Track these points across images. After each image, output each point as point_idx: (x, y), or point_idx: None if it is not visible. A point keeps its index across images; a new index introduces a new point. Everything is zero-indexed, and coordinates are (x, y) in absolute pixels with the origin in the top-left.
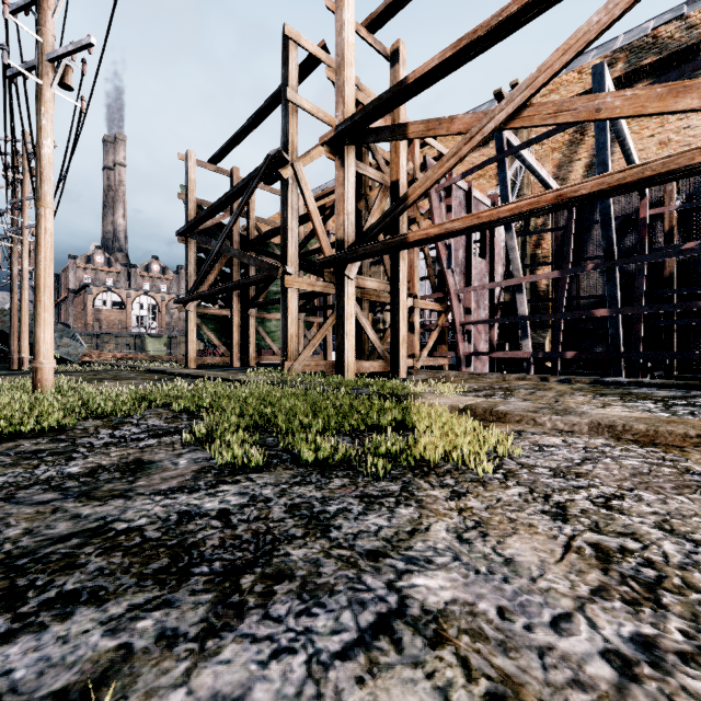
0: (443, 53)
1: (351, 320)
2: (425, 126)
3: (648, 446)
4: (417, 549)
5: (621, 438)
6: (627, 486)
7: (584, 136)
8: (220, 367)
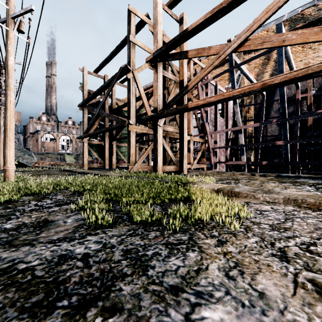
0: (205, 15)
1: (160, 146)
2: (196, 52)
3: (317, 211)
4: (202, 284)
5: (301, 206)
6: (315, 237)
7: (269, 61)
8: (99, 168)
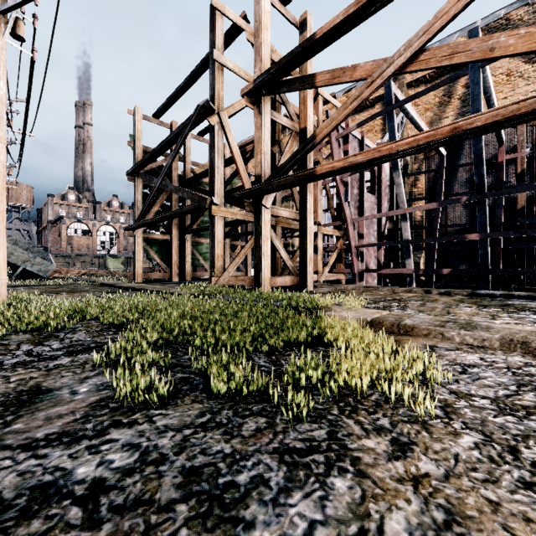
0: (347, 9)
1: (267, 242)
2: (331, 75)
3: None
4: None
5: None
6: None
7: (451, 98)
8: (162, 281)
